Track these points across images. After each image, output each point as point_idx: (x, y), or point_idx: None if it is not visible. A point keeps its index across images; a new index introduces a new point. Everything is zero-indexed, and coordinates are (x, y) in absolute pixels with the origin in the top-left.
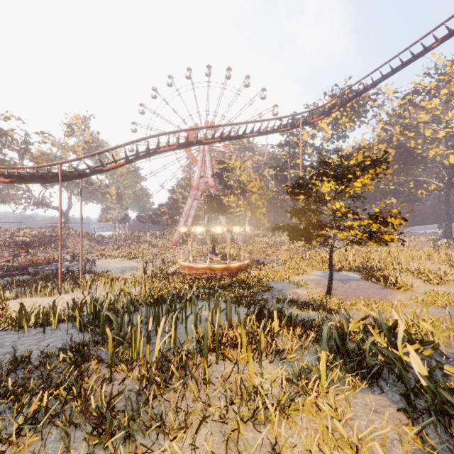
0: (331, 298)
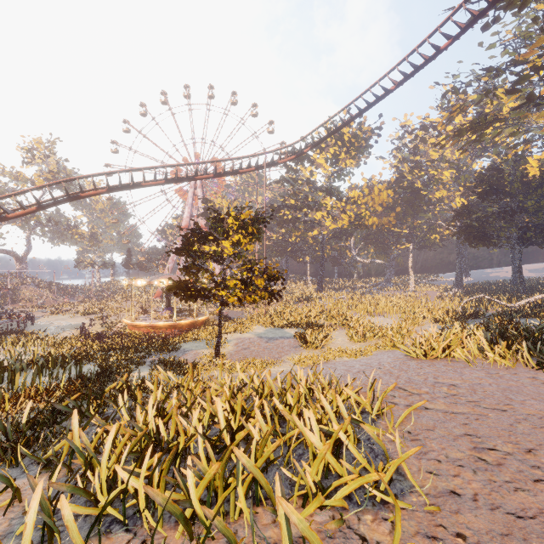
0: (219, 358)
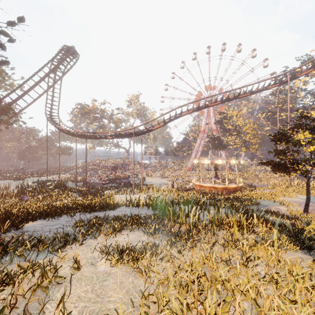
0: (308, 215)
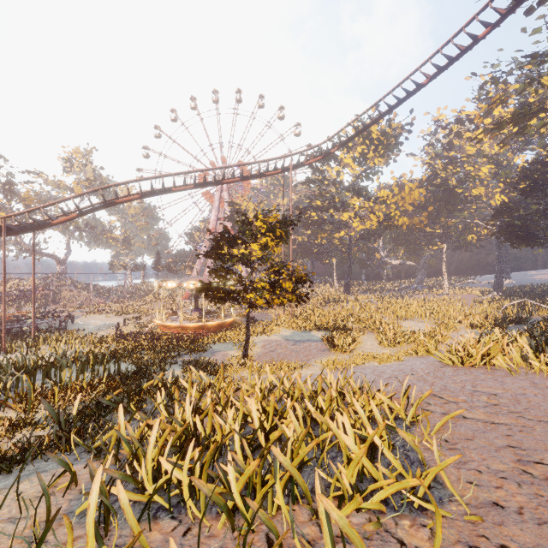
0: (247, 360)
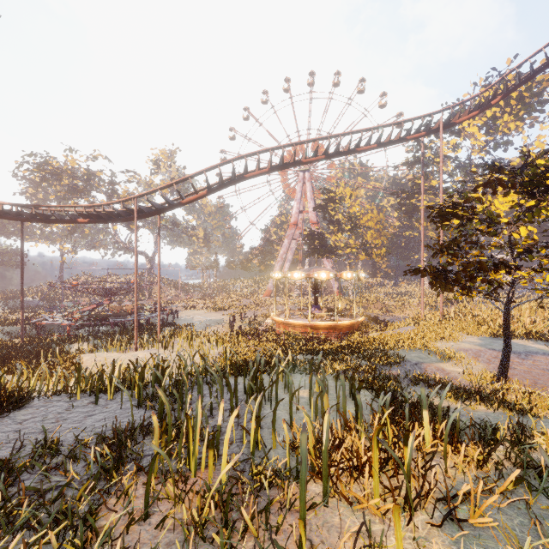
0: (507, 383)
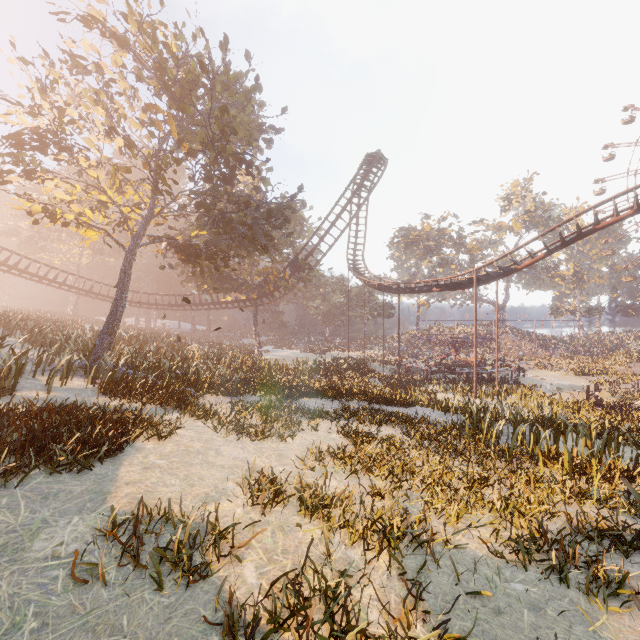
0: None
